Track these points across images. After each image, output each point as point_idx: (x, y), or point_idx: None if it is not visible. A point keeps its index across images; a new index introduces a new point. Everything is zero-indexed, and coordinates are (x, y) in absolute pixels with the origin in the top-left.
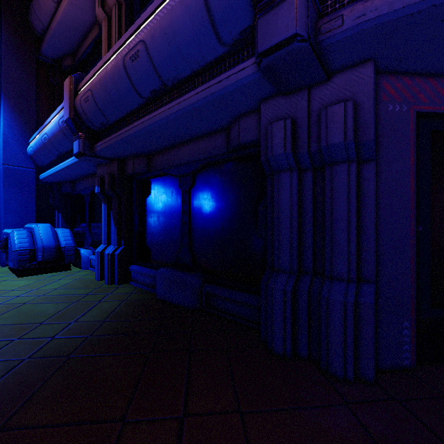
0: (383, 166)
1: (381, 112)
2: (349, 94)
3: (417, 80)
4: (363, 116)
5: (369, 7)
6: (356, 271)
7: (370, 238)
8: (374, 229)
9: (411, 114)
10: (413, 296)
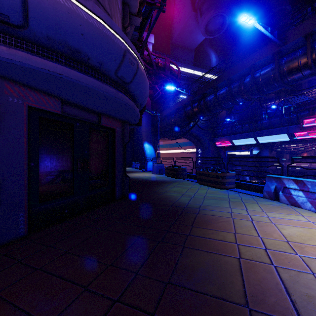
0: (6, 131)
1: (4, 100)
2: None
3: (29, 89)
4: None
5: None
6: None
7: None
8: None
9: (24, 106)
10: (26, 199)
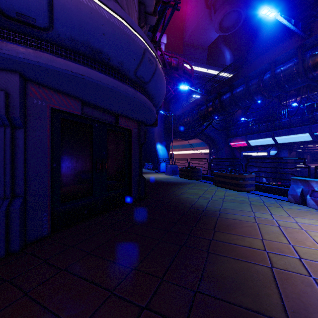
0: (31, 132)
1: (29, 102)
2: (4, 86)
3: (52, 91)
4: (13, 102)
5: (4, 47)
6: (10, 192)
7: (20, 172)
8: (23, 166)
9: (48, 108)
10: (49, 199)
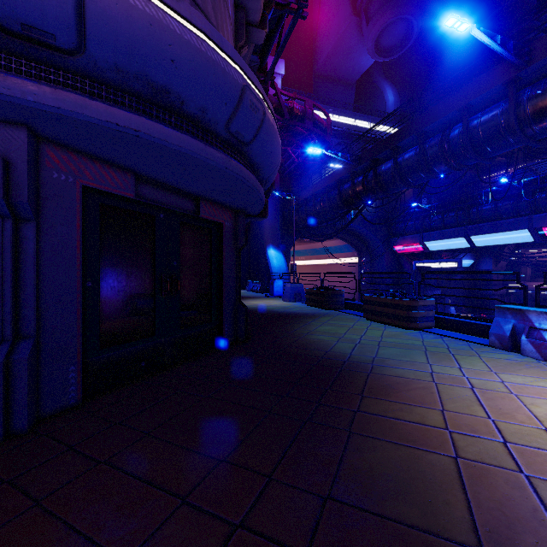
0: (48, 228)
1: (45, 177)
2: (2, 149)
3: (84, 158)
4: (17, 177)
5: (2, 82)
6: (12, 330)
7: (30, 296)
8: (34, 286)
9: (77, 186)
10: (79, 342)
